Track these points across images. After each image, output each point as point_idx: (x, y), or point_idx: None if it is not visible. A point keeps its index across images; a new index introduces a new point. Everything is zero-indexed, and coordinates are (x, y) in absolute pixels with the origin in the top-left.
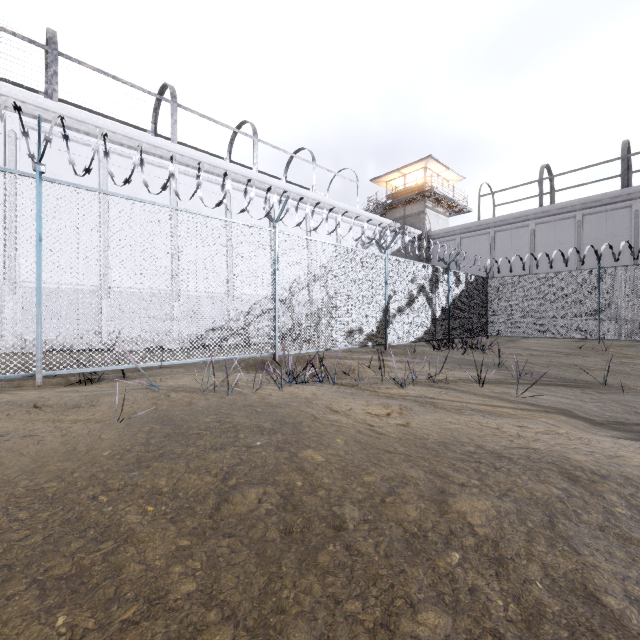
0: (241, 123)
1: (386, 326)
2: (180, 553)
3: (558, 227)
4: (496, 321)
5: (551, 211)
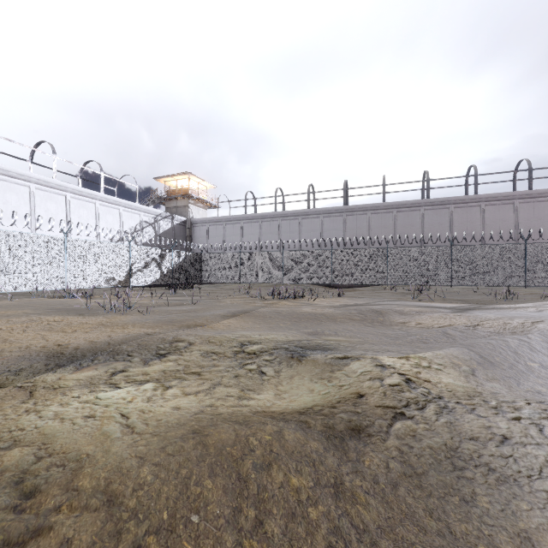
0: (42, 141)
1: (130, 277)
2: (43, 306)
3: (252, 226)
4: (205, 275)
5: (249, 217)
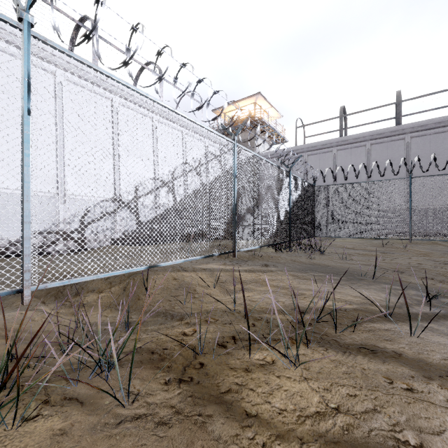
0: (81, 19)
1: (235, 229)
2: None
3: (353, 153)
4: (322, 224)
5: (348, 140)
